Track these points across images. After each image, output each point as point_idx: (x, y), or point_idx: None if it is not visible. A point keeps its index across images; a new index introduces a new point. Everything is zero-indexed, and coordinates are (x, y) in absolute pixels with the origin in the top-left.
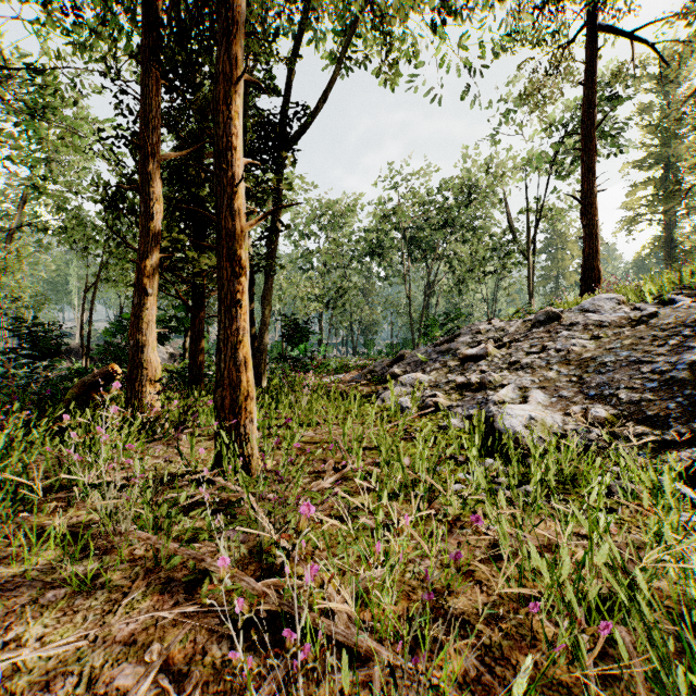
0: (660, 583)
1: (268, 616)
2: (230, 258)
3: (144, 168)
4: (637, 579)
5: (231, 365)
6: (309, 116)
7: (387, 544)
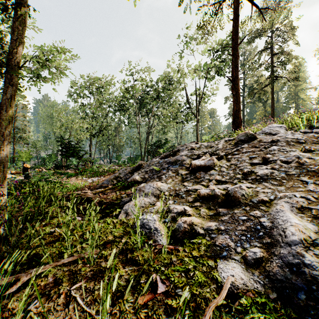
0: None
1: None
2: None
3: None
4: None
5: None
6: None
7: None
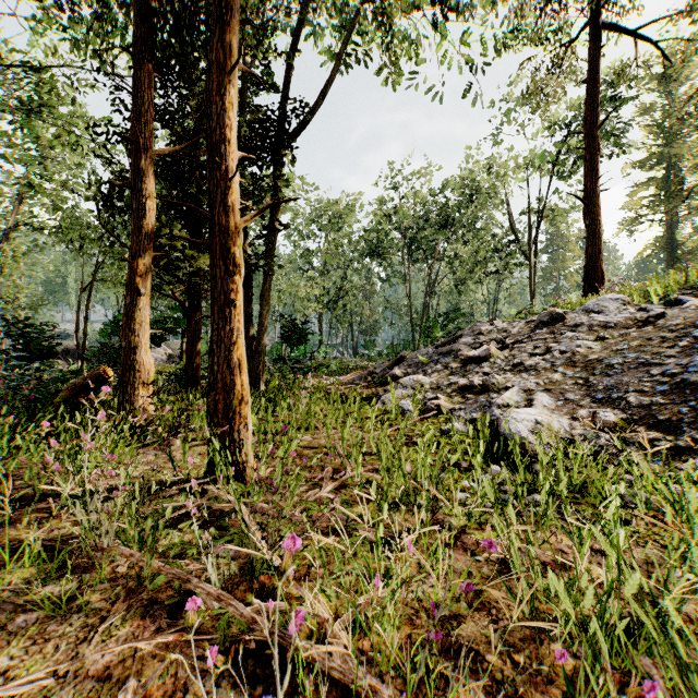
0: (684, 605)
1: (257, 644)
2: (223, 255)
3: (136, 163)
4: (659, 600)
5: (224, 368)
6: (308, 113)
7: (388, 560)
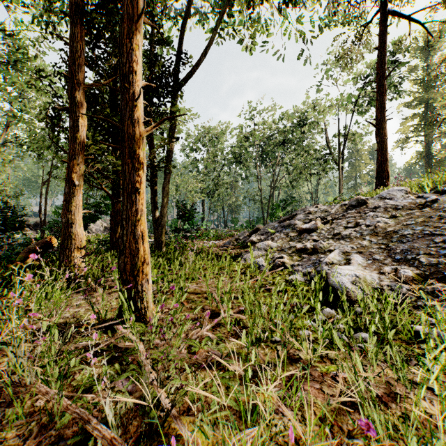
0: None
1: None
2: (130, 156)
3: (73, 93)
4: None
5: (131, 238)
6: (194, 65)
7: (255, 395)
